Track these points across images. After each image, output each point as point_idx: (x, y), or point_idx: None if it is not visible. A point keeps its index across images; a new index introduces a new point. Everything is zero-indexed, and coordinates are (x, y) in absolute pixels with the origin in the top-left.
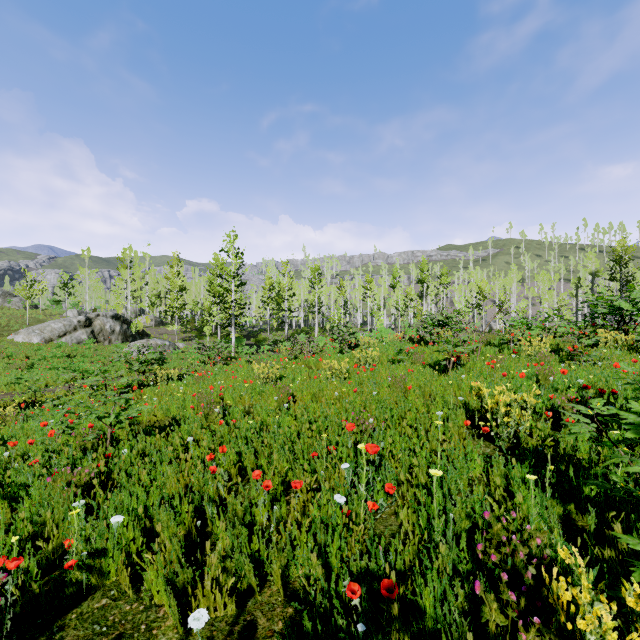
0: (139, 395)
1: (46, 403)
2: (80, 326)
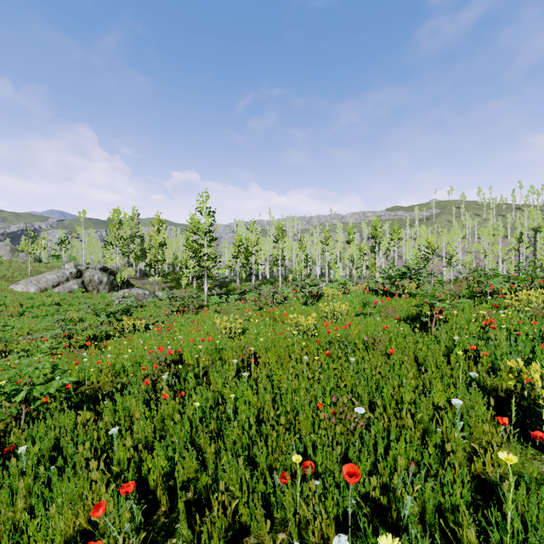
0: (104, 346)
1: (12, 354)
2: (72, 277)
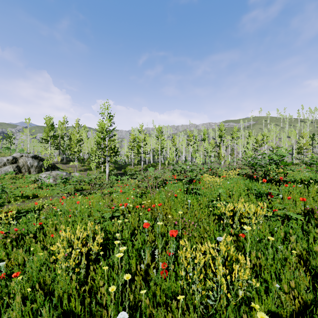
0: None
1: None
2: (8, 163)
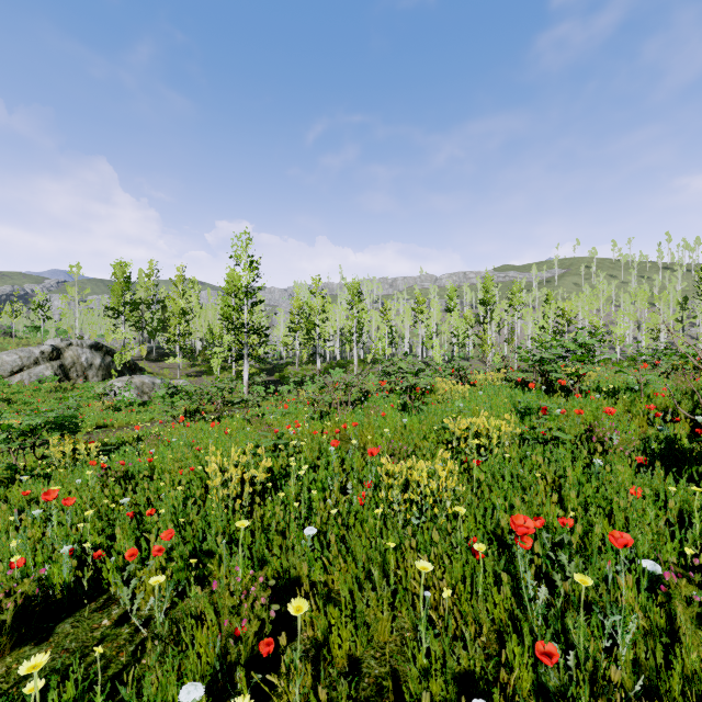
0: None
1: None
2: (43, 358)
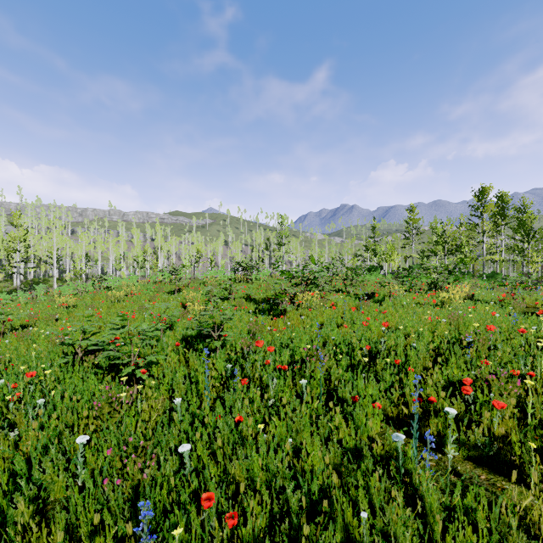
0: None
1: None
2: None
